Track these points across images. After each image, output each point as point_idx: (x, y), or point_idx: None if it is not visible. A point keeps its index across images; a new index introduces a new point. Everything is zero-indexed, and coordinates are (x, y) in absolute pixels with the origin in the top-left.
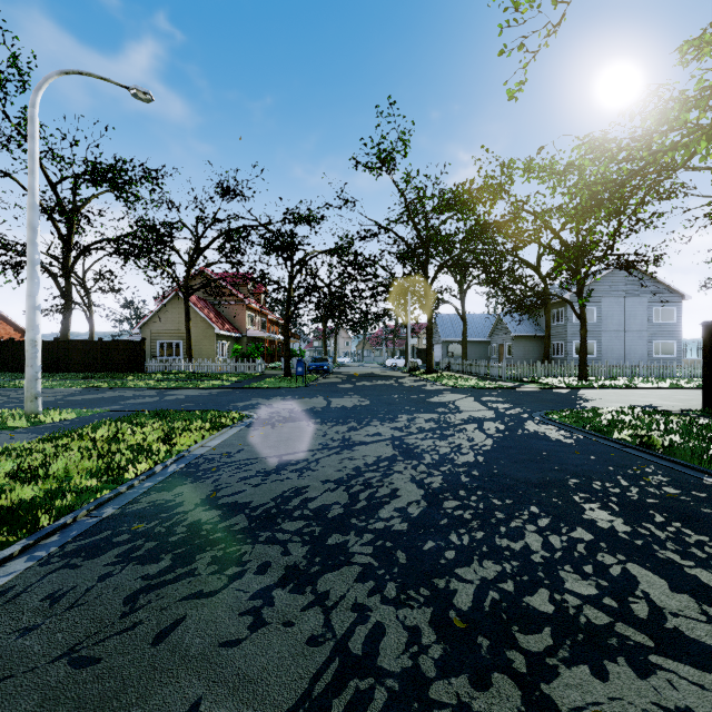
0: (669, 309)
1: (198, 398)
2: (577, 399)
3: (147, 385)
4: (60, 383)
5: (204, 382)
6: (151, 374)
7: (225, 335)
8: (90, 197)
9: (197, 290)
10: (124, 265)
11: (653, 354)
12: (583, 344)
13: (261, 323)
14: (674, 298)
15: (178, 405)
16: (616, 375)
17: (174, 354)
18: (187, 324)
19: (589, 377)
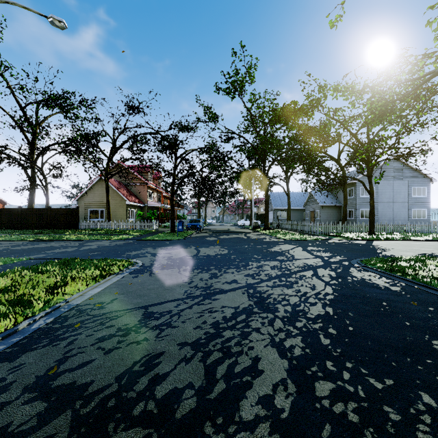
0: (422, 188)
1: (105, 248)
2: (376, 249)
3: (75, 238)
4: (17, 236)
5: (115, 236)
6: (82, 230)
7: (133, 205)
8: (47, 116)
9: (114, 175)
10: (68, 160)
11: (412, 217)
12: (372, 210)
13: (158, 197)
14: (425, 181)
15: (87, 254)
16: (392, 231)
17: (99, 217)
18: (107, 197)
19: (375, 233)
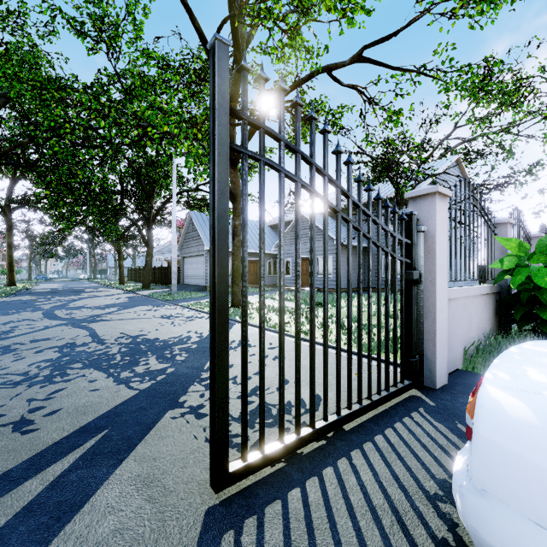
0: None
1: None
2: None
3: None
4: None
5: None
6: None
7: None
8: None
9: None
10: None
11: None
12: None
13: None
14: None
15: None
16: None
17: None
18: None
19: None
